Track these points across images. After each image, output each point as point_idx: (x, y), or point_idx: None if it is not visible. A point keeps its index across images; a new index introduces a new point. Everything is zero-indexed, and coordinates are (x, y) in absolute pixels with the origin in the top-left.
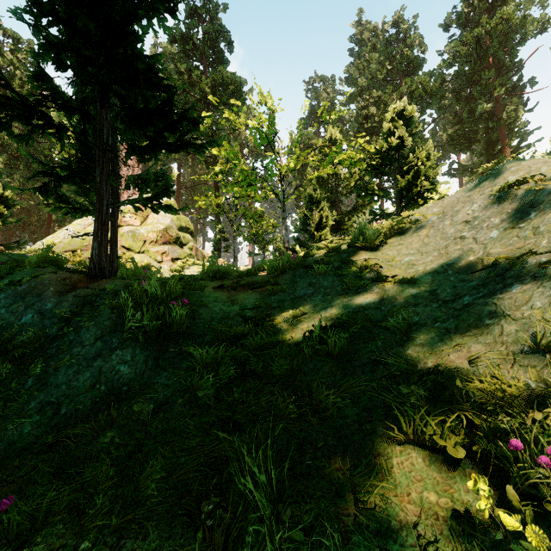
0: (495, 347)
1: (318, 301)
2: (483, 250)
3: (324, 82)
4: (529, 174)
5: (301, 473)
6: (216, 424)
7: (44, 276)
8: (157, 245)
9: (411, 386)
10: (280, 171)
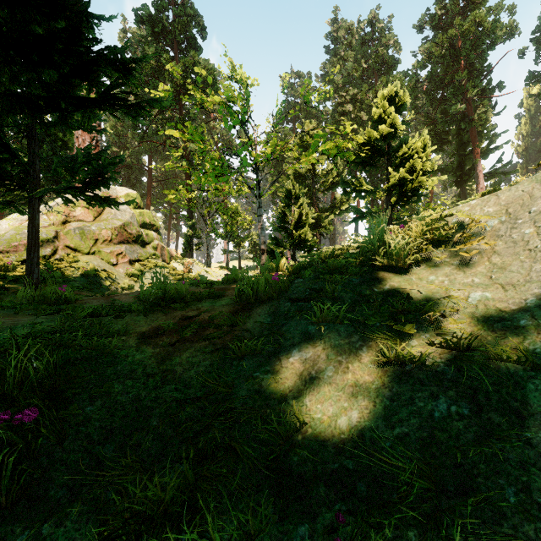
0: None
1: (328, 386)
2: None
3: (300, 78)
4: None
5: None
6: None
7: None
8: (112, 245)
9: None
10: (255, 161)
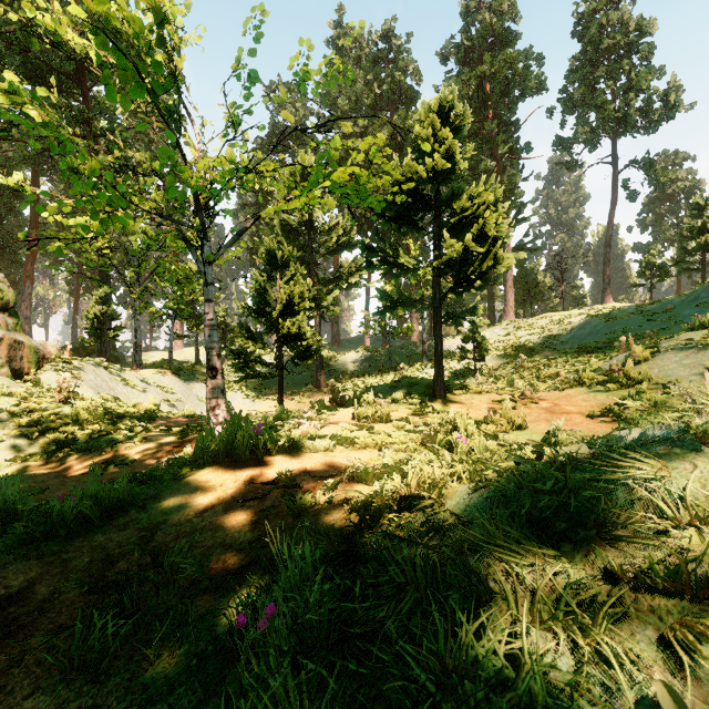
0: None
1: None
2: None
3: (291, 92)
4: None
5: None
6: None
7: None
8: None
9: None
10: (194, 188)
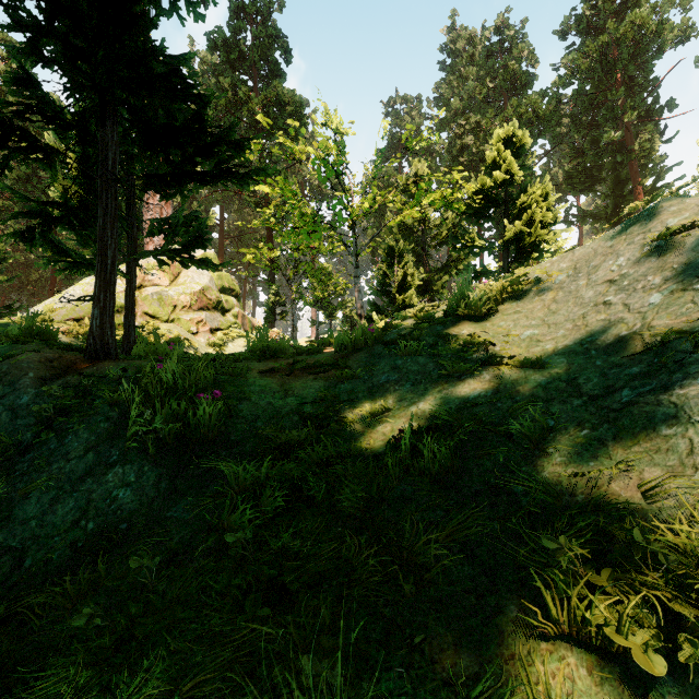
0: (683, 473)
1: (406, 392)
2: (641, 322)
3: (407, 103)
4: (698, 215)
5: (388, 688)
6: (255, 591)
7: (21, 357)
8: (192, 312)
9: (559, 538)
10: (351, 215)
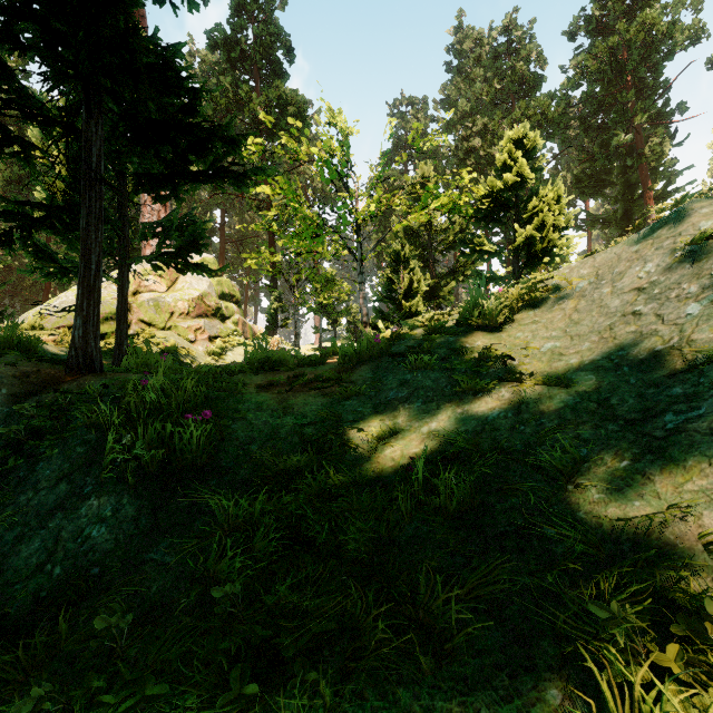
0: None
1: (417, 411)
2: (679, 335)
3: (413, 105)
4: None
5: None
6: (243, 658)
7: None
8: (190, 319)
9: (611, 604)
10: (356, 219)
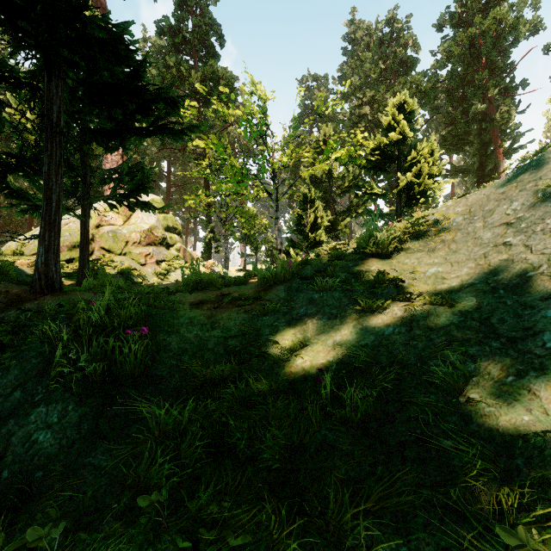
0: None
1: (323, 326)
2: (547, 263)
3: (317, 81)
4: None
5: None
6: None
7: None
8: (141, 247)
9: (517, 529)
10: (272, 168)
